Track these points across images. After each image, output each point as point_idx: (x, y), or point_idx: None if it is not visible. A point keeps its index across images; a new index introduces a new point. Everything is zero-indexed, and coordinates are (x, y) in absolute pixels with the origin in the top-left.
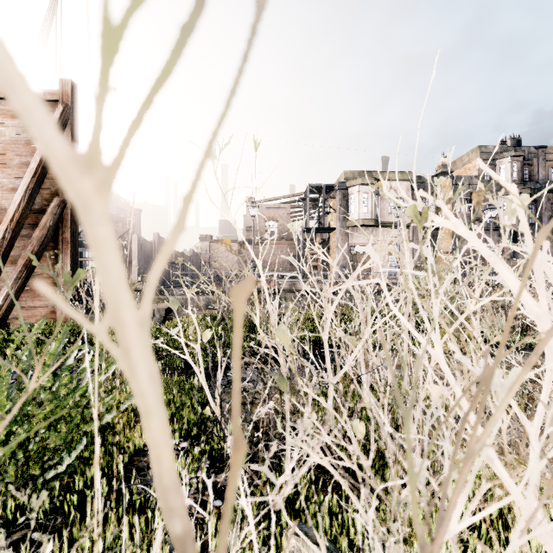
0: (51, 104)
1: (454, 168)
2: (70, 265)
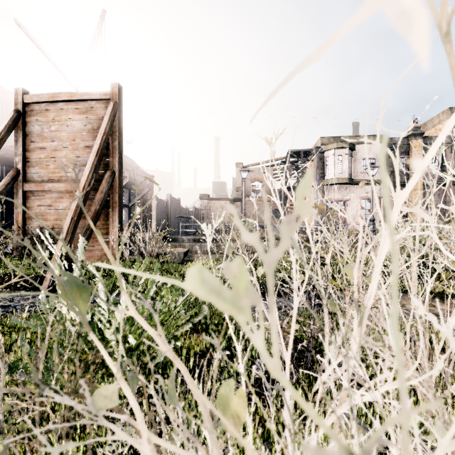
0: (104, 102)
1: (424, 129)
2: (118, 219)
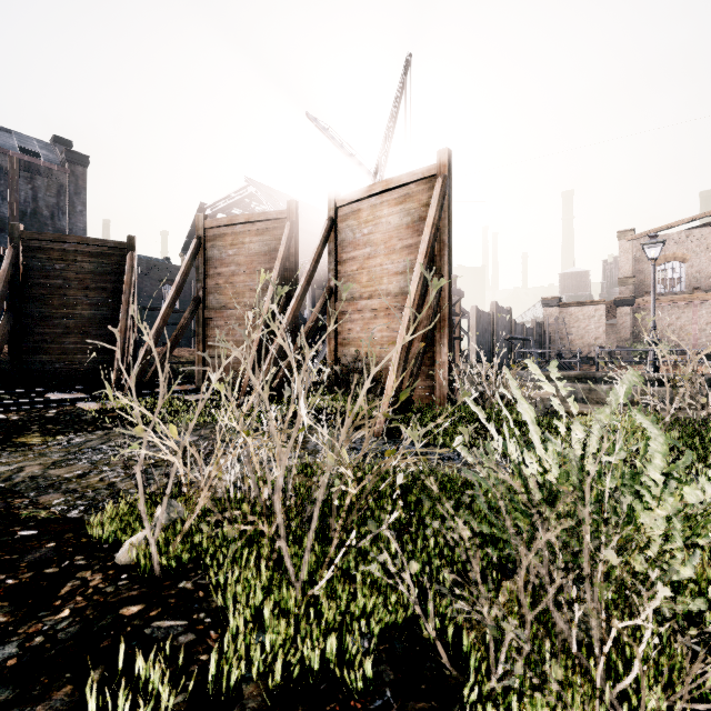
0: (428, 181)
1: None
2: (447, 344)
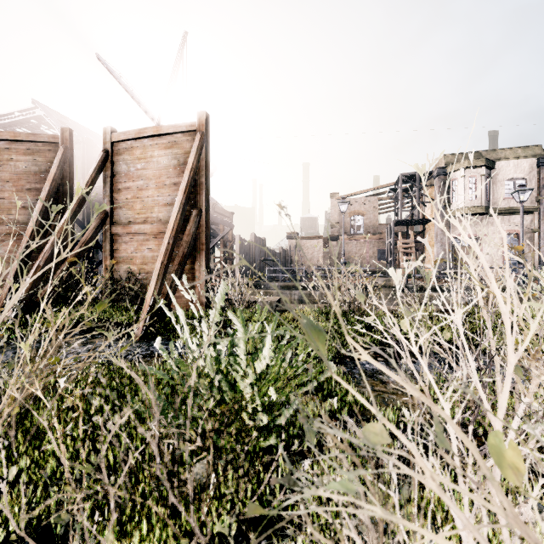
0: (191, 134)
1: None
2: (204, 263)
